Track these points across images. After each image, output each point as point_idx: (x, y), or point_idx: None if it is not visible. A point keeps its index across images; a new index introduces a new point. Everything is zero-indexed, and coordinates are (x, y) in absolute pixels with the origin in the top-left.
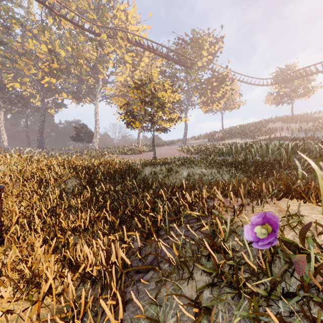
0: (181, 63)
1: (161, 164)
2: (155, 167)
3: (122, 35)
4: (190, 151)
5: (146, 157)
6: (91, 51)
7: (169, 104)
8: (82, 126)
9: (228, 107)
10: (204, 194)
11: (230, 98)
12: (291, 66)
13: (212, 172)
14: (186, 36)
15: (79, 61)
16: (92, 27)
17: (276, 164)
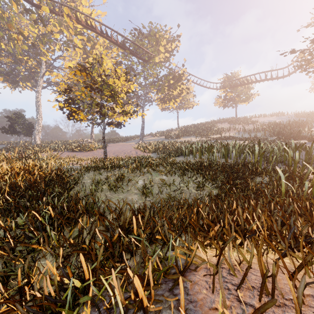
0: (138, 55)
1: (110, 168)
2: (101, 173)
3: (69, 11)
4: (147, 148)
5: (97, 155)
6: (30, 27)
7: (123, 94)
8: (17, 116)
9: (183, 106)
10: (181, 292)
11: (185, 98)
12: (236, 74)
13: (175, 181)
14: (144, 27)
15: (12, 35)
16: None
17: (245, 169)
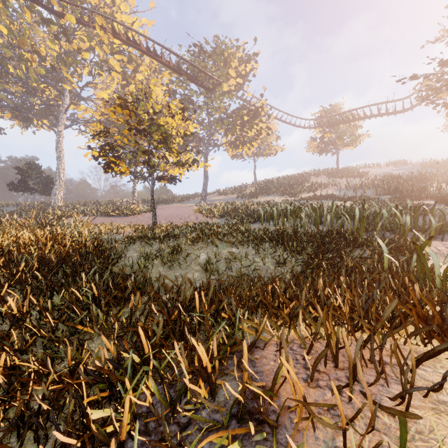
0: (199, 82)
1: (162, 238)
2: (150, 244)
3: (103, 22)
4: (211, 212)
5: (142, 221)
6: (49, 43)
7: (179, 138)
8: (30, 166)
9: (263, 152)
10: (245, 354)
11: (265, 141)
12: (337, 107)
13: (248, 255)
14: (207, 43)
15: (24, 54)
16: None
17: (341, 239)
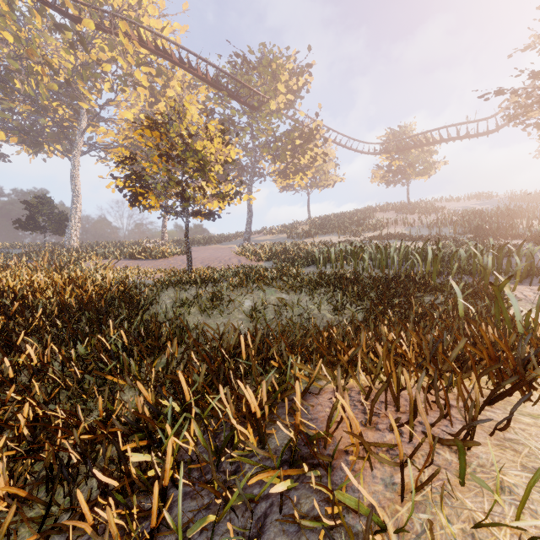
0: (242, 99)
1: (199, 283)
2: (186, 289)
3: (127, 28)
4: (256, 254)
5: (174, 264)
6: (62, 53)
7: (218, 166)
8: (41, 200)
9: (318, 183)
10: (297, 395)
11: (321, 169)
12: (407, 129)
13: (301, 301)
14: (251, 52)
15: (33, 67)
16: (63, 2)
17: (410, 284)
